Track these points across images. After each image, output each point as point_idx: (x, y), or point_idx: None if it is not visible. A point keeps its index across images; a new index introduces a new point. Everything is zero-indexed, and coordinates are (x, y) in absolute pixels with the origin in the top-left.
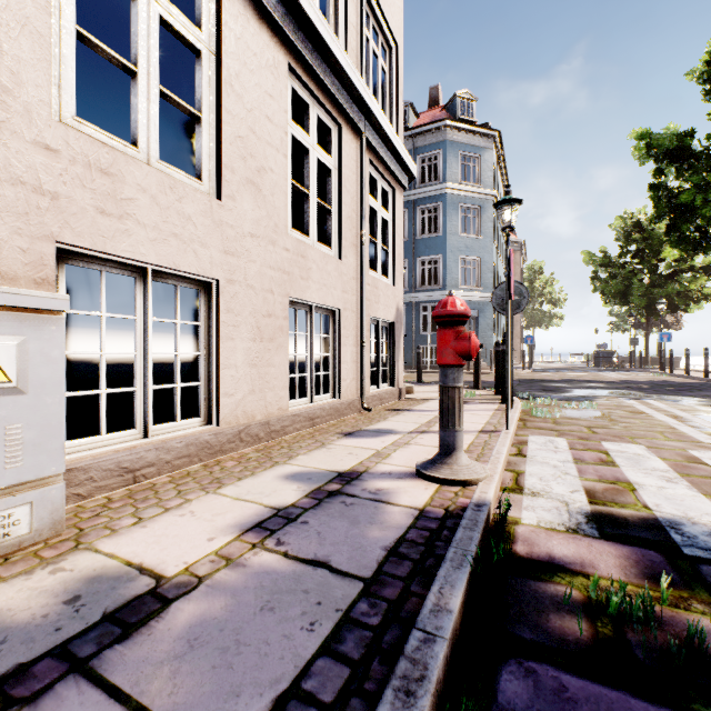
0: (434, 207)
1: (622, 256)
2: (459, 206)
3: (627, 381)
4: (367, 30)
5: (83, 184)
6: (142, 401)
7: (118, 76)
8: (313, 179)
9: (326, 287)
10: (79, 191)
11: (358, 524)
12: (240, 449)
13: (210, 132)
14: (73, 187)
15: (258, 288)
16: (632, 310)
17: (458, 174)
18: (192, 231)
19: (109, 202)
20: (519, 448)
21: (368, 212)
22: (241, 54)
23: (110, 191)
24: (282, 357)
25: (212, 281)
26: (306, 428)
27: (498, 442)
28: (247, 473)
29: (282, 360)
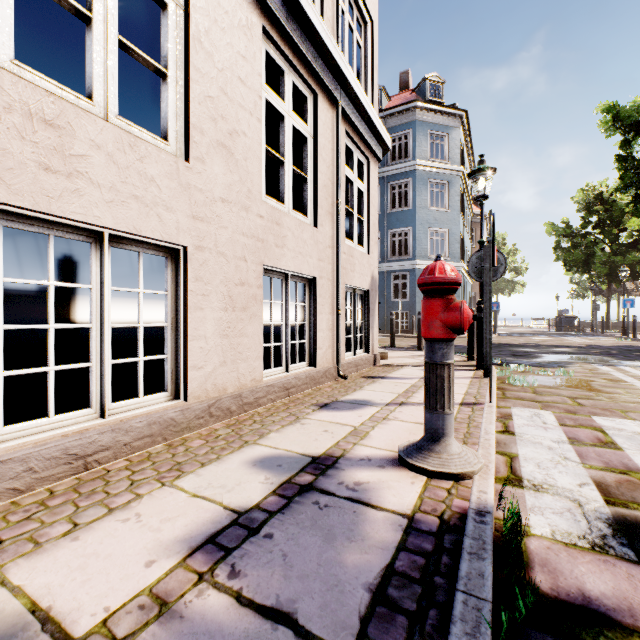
0: (405, 182)
1: (584, 226)
2: (428, 181)
3: (593, 346)
4: (342, 3)
5: (22, 136)
6: (99, 377)
7: None
8: (289, 146)
9: (301, 255)
10: (16, 143)
11: (333, 541)
12: (210, 424)
13: (177, 90)
14: (9, 138)
15: (230, 255)
16: (593, 278)
17: (427, 152)
18: (156, 194)
19: (55, 158)
20: (504, 423)
21: (343, 182)
22: (211, 11)
23: (56, 145)
24: (256, 326)
25: (179, 248)
26: (280, 398)
27: (483, 418)
28: (212, 457)
29: (256, 330)
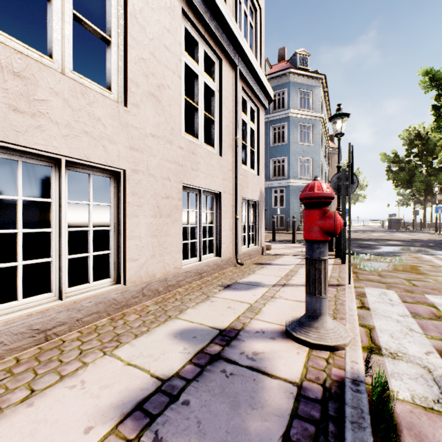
0: (282, 125)
1: (407, 156)
2: (298, 124)
3: (416, 240)
4: None
5: None
6: (58, 269)
7: (80, 45)
8: (201, 97)
9: (210, 176)
10: None
11: (238, 409)
12: (143, 302)
13: (118, 53)
14: None
15: (158, 176)
16: (414, 192)
17: (297, 104)
18: (102, 130)
19: (22, 101)
20: (361, 300)
21: (240, 123)
22: None
23: (23, 92)
24: (177, 228)
25: (120, 171)
26: (195, 280)
27: (346, 297)
28: (143, 329)
29: (177, 231)
